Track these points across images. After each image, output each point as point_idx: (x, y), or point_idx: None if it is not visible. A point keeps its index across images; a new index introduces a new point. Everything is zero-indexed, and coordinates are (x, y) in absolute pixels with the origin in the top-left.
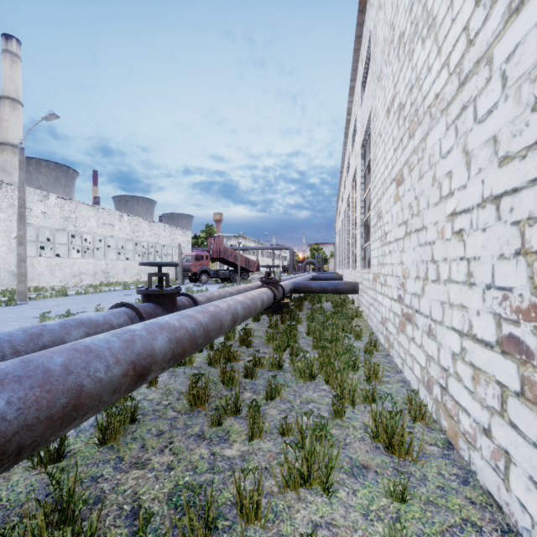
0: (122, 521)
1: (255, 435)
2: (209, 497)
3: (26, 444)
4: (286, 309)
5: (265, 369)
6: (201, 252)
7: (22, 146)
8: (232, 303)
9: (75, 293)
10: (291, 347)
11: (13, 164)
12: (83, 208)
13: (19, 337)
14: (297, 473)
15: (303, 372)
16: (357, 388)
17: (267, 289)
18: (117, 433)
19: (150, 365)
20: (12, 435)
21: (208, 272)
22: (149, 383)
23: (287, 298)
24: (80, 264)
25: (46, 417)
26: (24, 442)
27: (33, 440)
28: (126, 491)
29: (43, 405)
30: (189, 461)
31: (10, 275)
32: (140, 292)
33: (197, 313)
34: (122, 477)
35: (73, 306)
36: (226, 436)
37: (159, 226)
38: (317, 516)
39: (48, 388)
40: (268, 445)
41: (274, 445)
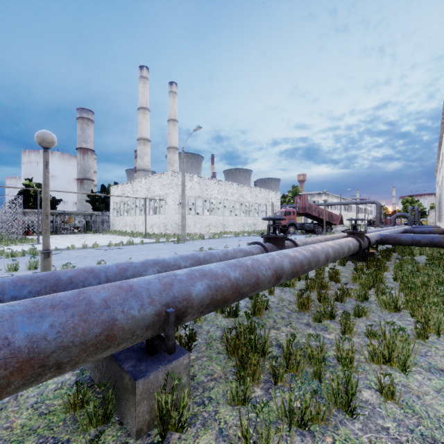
0: (273, 346)
1: (346, 331)
2: (321, 344)
3: (244, 292)
4: (371, 257)
5: (352, 298)
6: (289, 209)
7: (183, 149)
8: (324, 246)
9: (208, 237)
10: (376, 286)
11: (174, 159)
12: (210, 182)
13: (220, 254)
14: (380, 354)
15: (387, 303)
16: (442, 321)
17: (352, 239)
18: (261, 311)
19: (282, 274)
20: (241, 286)
21: (295, 225)
22: (269, 292)
23: (372, 249)
24: (209, 219)
25: (249, 284)
26: (244, 291)
27: (246, 292)
28: (271, 336)
29: (248, 279)
30: (303, 334)
31: (176, 226)
32: (263, 236)
33: (302, 250)
34: (268, 331)
35: (210, 246)
36: (325, 329)
37: (257, 190)
38: (395, 380)
39: (249, 272)
40: (357, 340)
41: (362, 341)
